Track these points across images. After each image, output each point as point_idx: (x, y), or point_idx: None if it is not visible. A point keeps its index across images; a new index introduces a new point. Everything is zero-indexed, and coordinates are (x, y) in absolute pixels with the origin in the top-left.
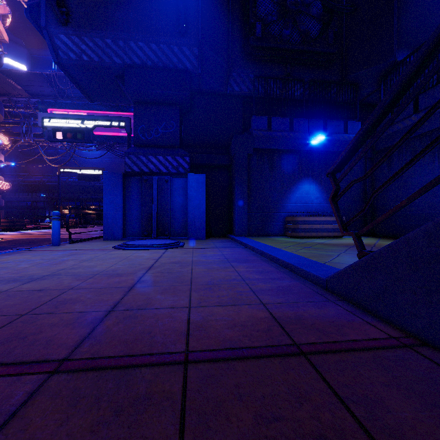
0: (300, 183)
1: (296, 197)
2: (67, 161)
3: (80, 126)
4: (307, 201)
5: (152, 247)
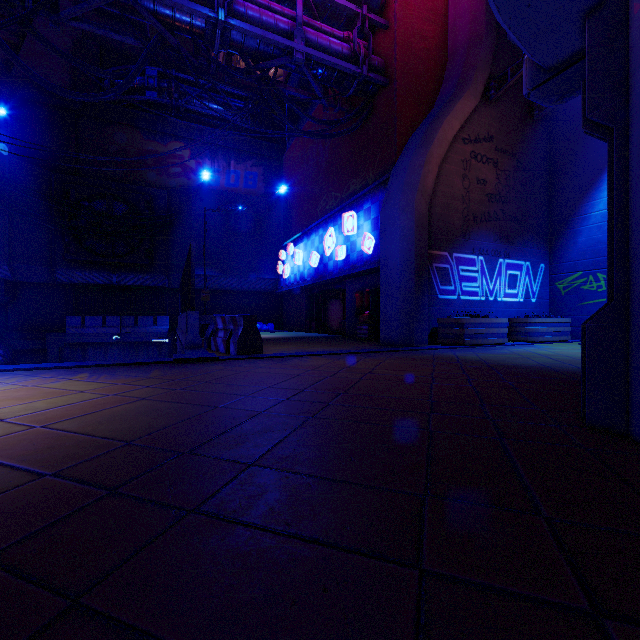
0: None
1: None
2: None
3: None
4: None
5: None
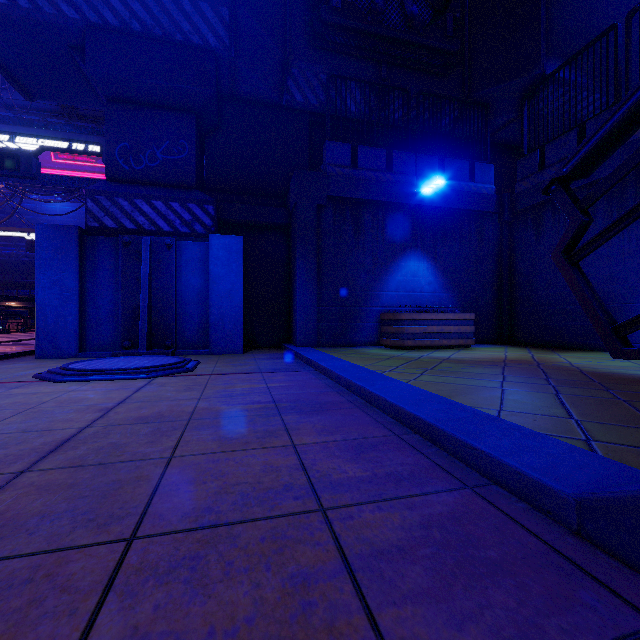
0: (404, 258)
1: (397, 281)
2: (7, 218)
3: (10, 147)
4: (414, 288)
5: (123, 373)
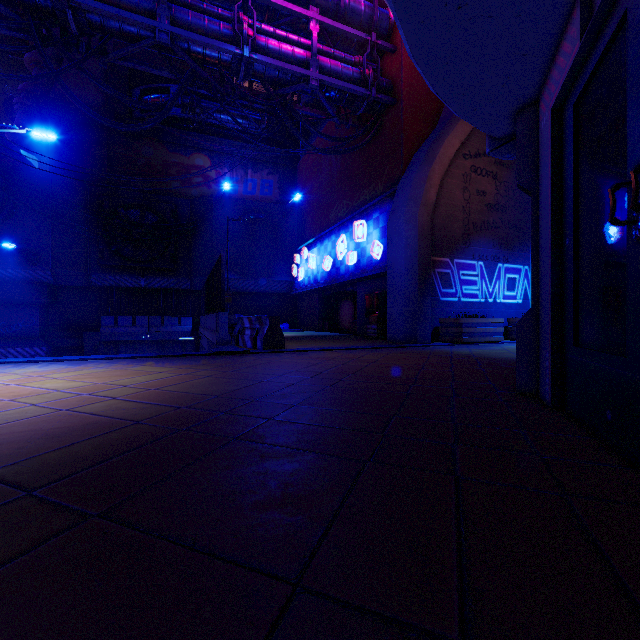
0: None
1: None
2: None
3: None
4: None
5: None
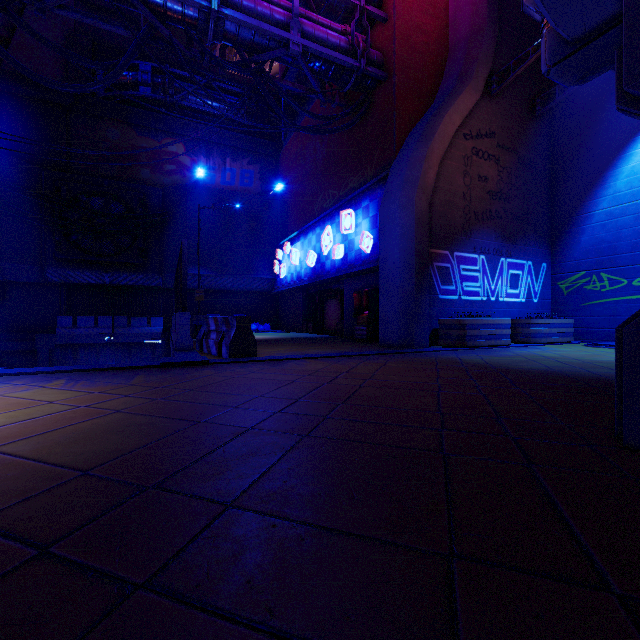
0: None
1: None
2: None
3: None
4: None
5: None
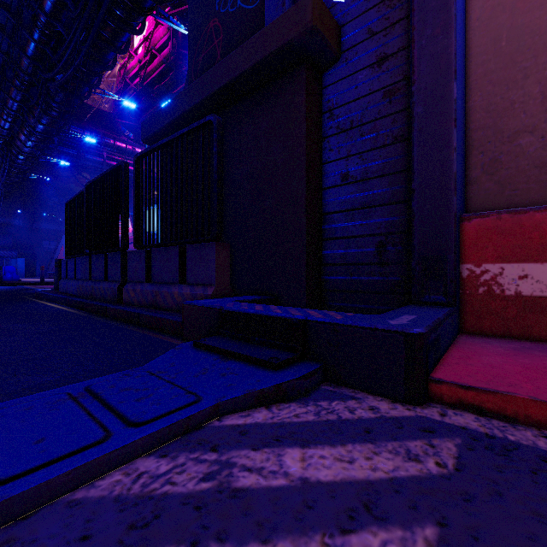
0: None
1: None
2: None
3: None
4: None
5: None
